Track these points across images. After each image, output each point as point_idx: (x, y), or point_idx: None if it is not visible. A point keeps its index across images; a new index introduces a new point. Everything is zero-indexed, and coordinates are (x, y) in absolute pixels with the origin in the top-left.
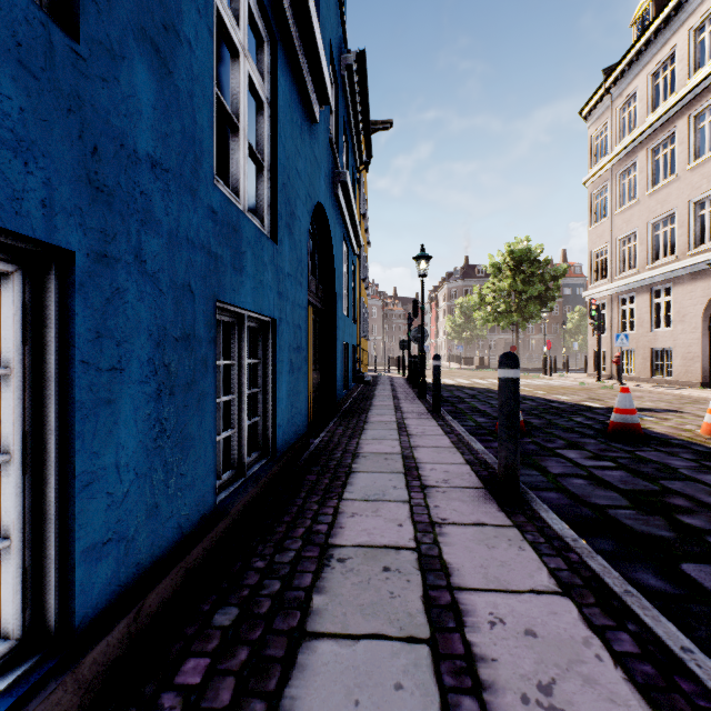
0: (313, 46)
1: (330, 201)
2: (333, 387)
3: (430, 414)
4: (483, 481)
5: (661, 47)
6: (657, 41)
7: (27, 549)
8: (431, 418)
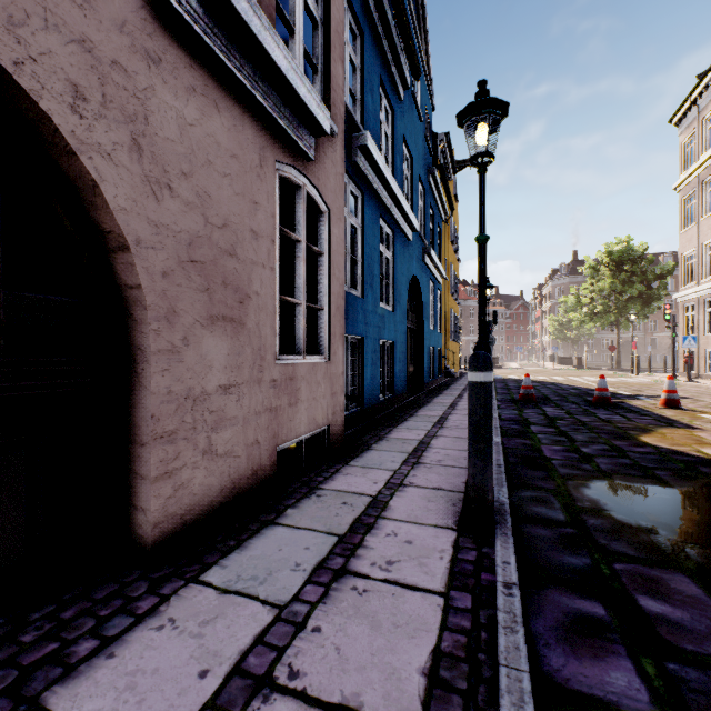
0: (409, 220)
1: (419, 268)
2: (422, 374)
3: None
4: None
5: None
6: None
7: (357, 389)
8: None
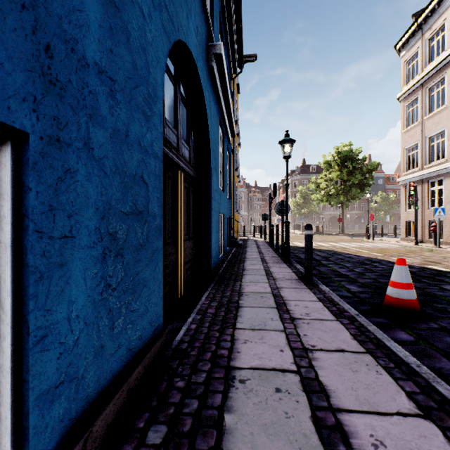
0: None
1: (204, 67)
2: (208, 255)
3: (302, 282)
4: None
5: None
6: None
7: None
8: (306, 288)
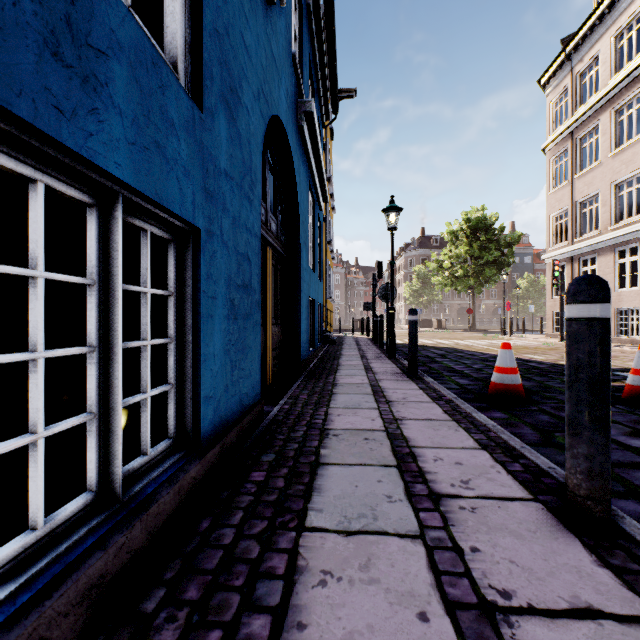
0: None
1: (293, 130)
2: (297, 344)
3: (406, 375)
4: (525, 484)
5: (626, 7)
6: (621, 2)
7: None
8: (408, 379)
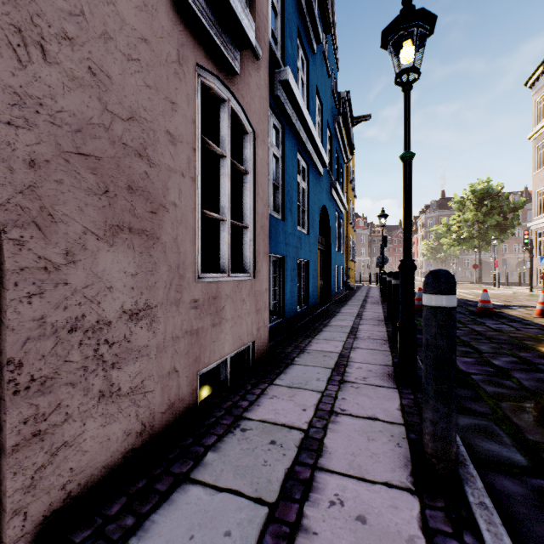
0: (321, 156)
1: (328, 199)
2: (329, 288)
3: (381, 303)
4: (385, 319)
5: None
6: None
7: (278, 303)
8: (380, 304)
